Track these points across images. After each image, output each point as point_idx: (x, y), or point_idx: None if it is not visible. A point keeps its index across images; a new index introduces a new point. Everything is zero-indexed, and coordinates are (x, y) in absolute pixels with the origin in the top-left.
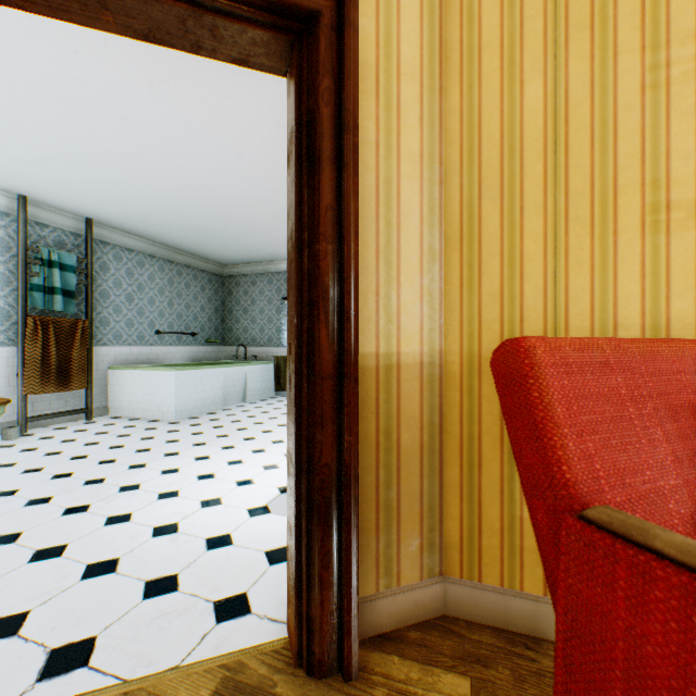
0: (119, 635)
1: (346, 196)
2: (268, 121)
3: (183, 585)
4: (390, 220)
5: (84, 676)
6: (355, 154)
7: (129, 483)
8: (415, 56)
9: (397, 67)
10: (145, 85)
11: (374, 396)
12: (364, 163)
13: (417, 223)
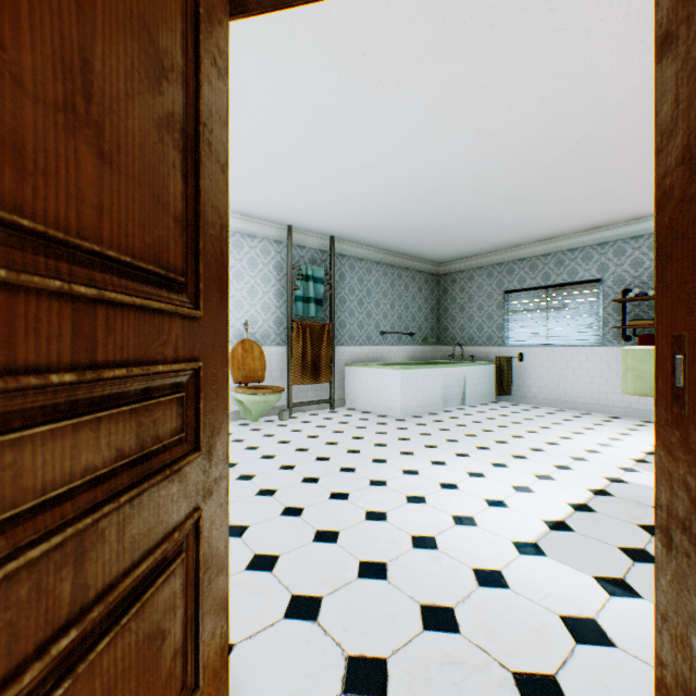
0: (408, 669)
1: None
2: (521, 74)
3: (463, 627)
4: None
5: None
6: None
7: (376, 477)
8: None
9: None
10: (392, 83)
11: None
12: None
13: None
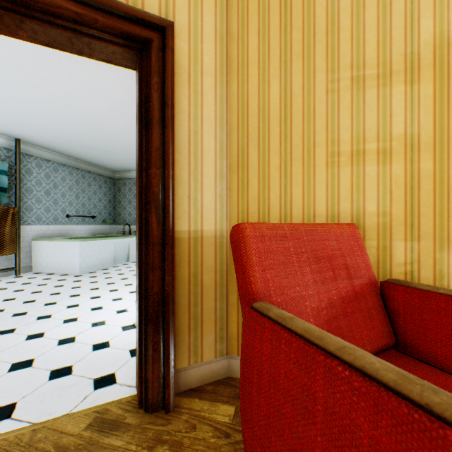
0: (31, 400)
1: (167, 143)
2: None
3: (75, 371)
4: (197, 155)
5: (8, 423)
6: (172, 120)
7: (44, 314)
8: (212, 63)
9: (201, 69)
10: (54, 58)
11: (187, 254)
12: (182, 123)
13: (213, 157)
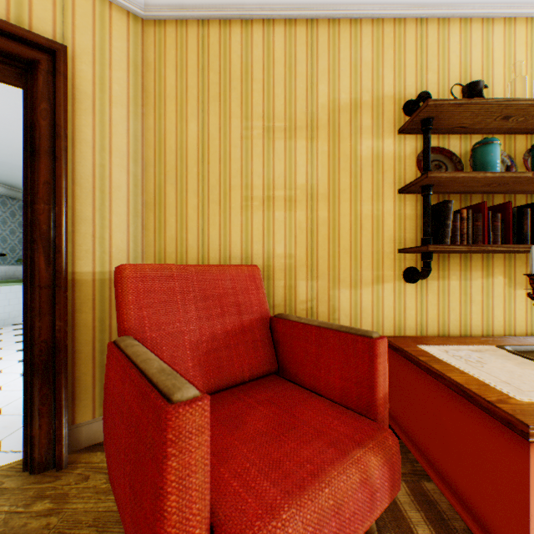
0: None
1: (58, 177)
2: None
3: None
4: (105, 190)
5: None
6: (65, 152)
7: None
8: (124, 92)
9: (110, 98)
10: None
11: (92, 298)
12: (84, 154)
13: (125, 193)
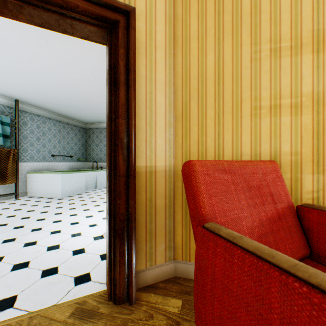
0: (28, 294)
1: (130, 99)
2: (104, 59)
3: (60, 271)
4: (152, 109)
5: (11, 312)
6: (134, 82)
7: (36, 227)
8: (163, 40)
9: (155, 44)
10: (44, 39)
11: (145, 184)
12: (140, 85)
13: (163, 111)
